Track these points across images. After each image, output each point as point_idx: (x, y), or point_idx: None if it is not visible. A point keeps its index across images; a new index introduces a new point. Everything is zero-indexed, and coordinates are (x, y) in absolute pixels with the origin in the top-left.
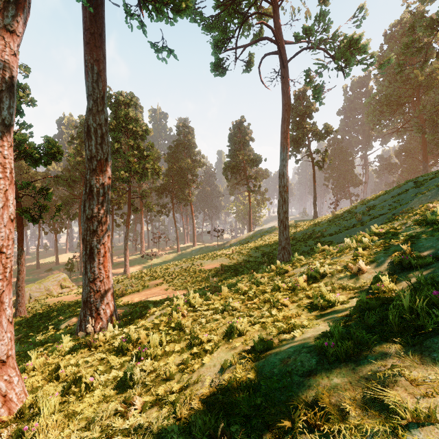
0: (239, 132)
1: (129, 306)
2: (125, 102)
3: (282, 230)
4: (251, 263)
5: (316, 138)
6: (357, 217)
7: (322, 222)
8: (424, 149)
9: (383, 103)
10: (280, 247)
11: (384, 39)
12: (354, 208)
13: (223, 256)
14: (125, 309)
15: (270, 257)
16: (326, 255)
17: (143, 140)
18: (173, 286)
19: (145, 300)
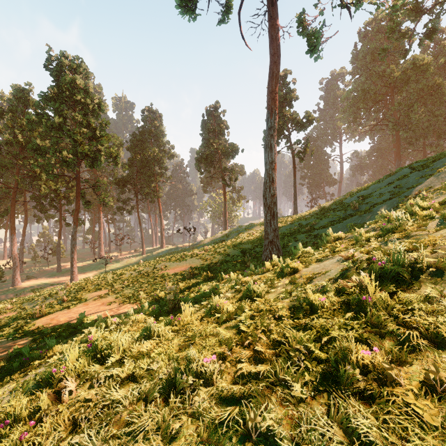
0: (213, 119)
1: (36, 335)
2: (70, 67)
3: (269, 219)
4: (229, 263)
5: (297, 128)
6: (352, 205)
7: (307, 216)
8: (398, 147)
9: (360, 99)
10: (267, 242)
11: (359, 37)
12: (341, 200)
13: (194, 257)
14: (15, 346)
15: (253, 255)
16: (348, 244)
17: (96, 119)
18: (121, 298)
19: (62, 325)
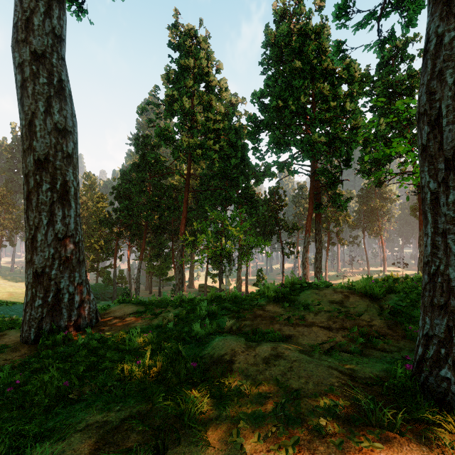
0: None
1: None
2: None
3: None
4: None
5: None
6: None
7: None
8: None
9: None
10: None
11: None
12: None
13: None
14: None
15: None
16: None
17: None
18: None
19: None
